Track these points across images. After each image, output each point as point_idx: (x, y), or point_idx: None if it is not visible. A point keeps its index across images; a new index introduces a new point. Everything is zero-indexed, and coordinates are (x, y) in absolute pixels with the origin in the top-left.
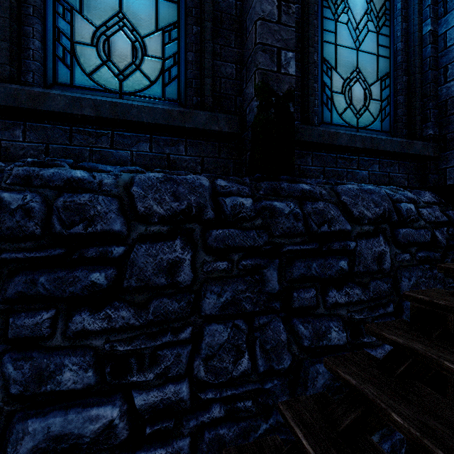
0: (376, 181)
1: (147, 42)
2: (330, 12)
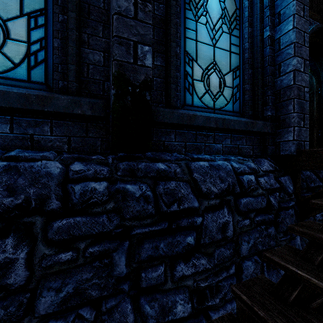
0: (228, 152)
1: (10, 25)
2: (192, 14)
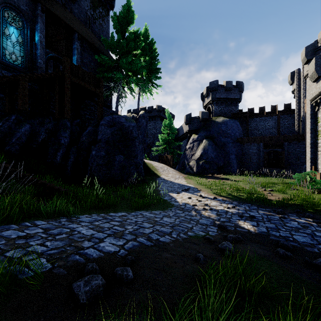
0: None
1: None
2: (5, 37)
